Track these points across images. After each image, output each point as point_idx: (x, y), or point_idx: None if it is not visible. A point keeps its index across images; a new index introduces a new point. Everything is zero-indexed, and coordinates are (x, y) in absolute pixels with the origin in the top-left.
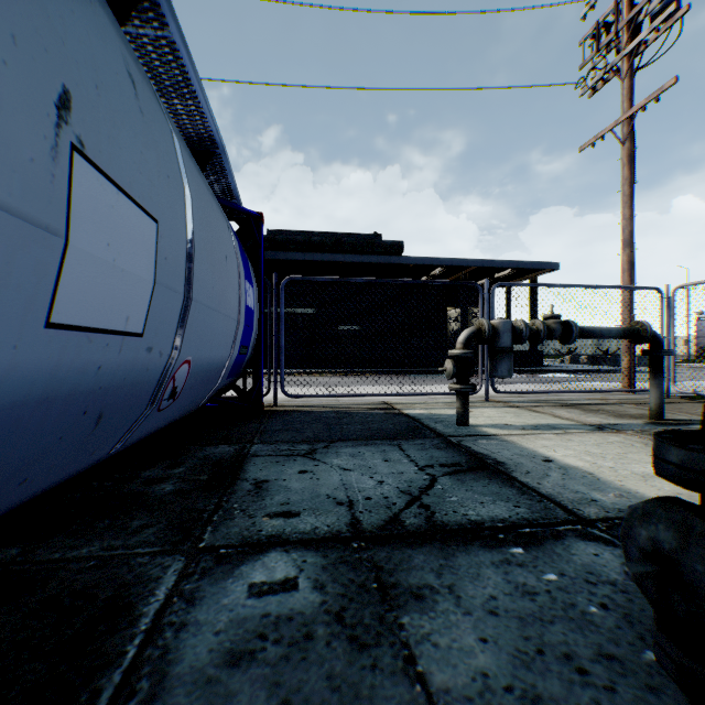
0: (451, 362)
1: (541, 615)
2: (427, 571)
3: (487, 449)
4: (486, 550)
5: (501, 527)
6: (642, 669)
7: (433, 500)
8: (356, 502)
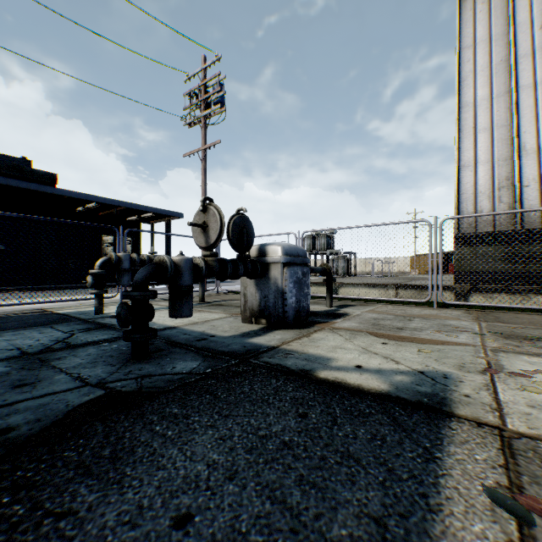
0: (91, 277)
1: (106, 352)
2: (65, 354)
3: (110, 321)
4: (93, 346)
5: (103, 340)
6: (130, 353)
7: (72, 340)
8: (24, 348)
